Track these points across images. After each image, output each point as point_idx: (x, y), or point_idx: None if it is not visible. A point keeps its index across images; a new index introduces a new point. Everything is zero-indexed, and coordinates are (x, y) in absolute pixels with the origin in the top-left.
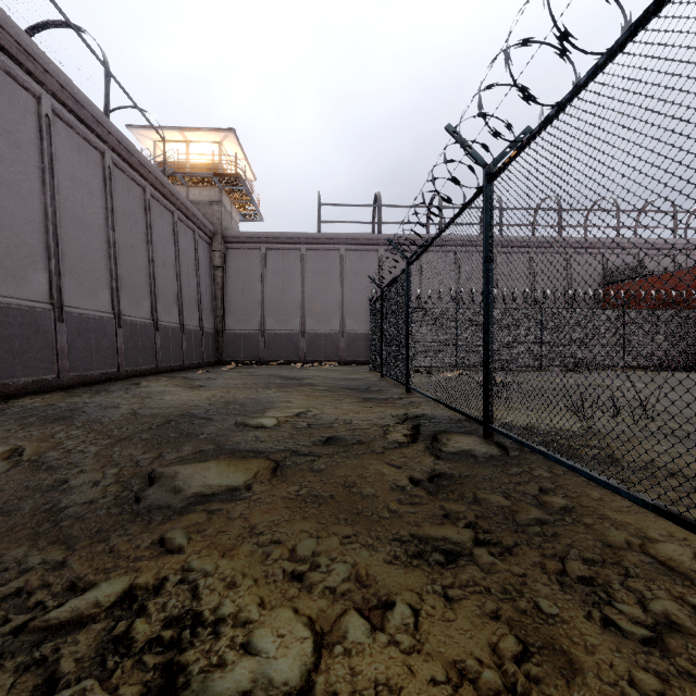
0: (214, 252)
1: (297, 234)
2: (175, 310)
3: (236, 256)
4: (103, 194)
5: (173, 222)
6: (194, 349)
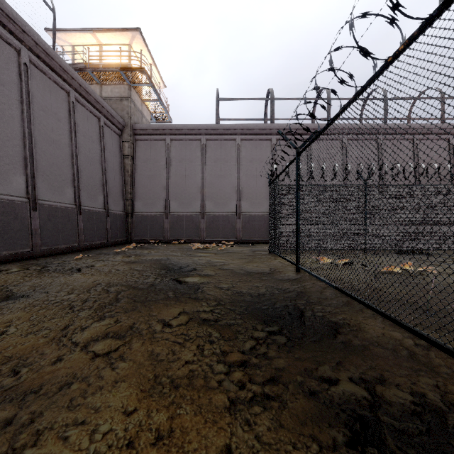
0: (124, 143)
1: (197, 125)
2: (69, 190)
3: (144, 146)
4: None
5: (69, 102)
6: (95, 230)
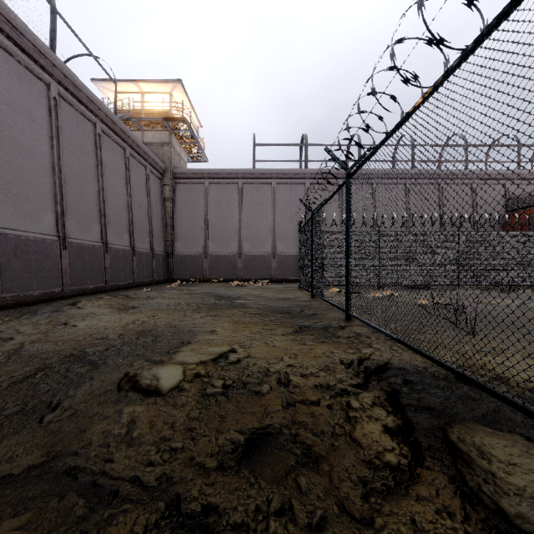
0: (165, 186)
1: (235, 170)
2: (126, 234)
3: (183, 189)
4: (48, 123)
5: (125, 157)
6: (144, 269)
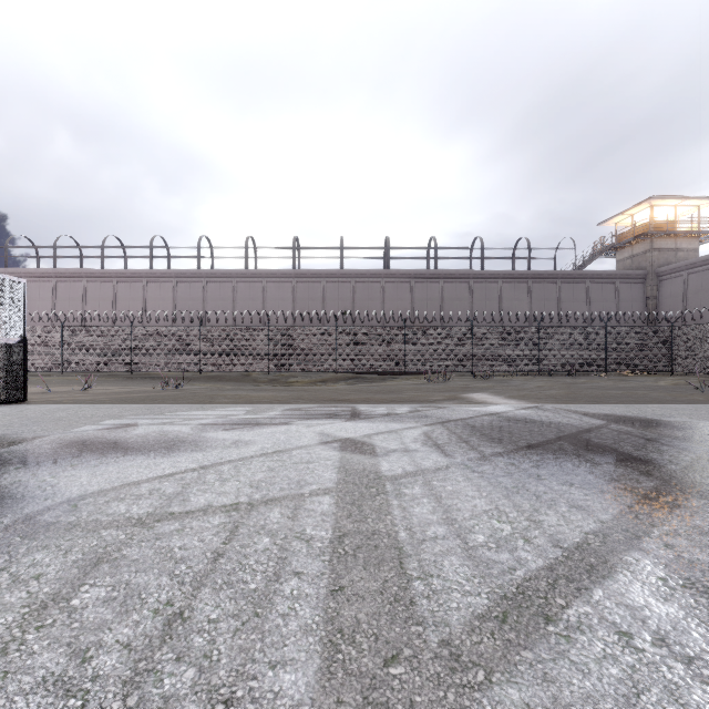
0: (647, 287)
1: None
2: None
3: (665, 285)
4: (527, 298)
5: (585, 287)
6: None
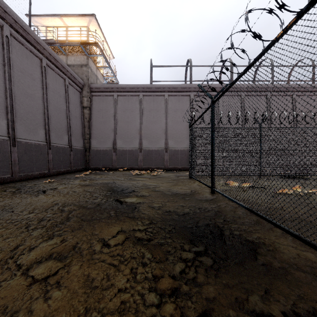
0: (83, 98)
1: (137, 85)
2: (41, 131)
3: (98, 100)
4: None
5: (41, 66)
6: (61, 160)
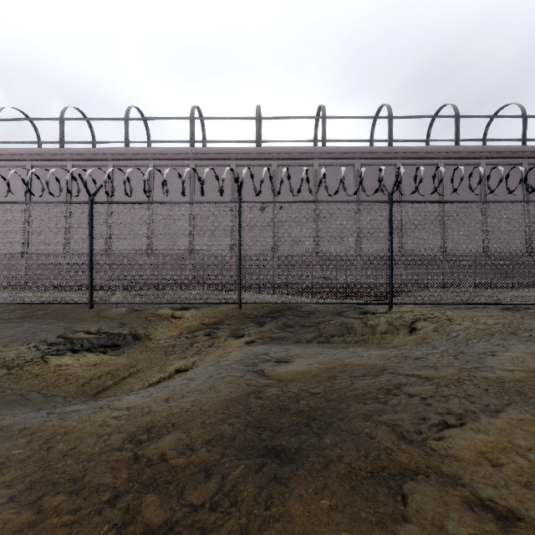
0: None
1: None
2: None
3: None
4: (520, 186)
5: None
6: None
